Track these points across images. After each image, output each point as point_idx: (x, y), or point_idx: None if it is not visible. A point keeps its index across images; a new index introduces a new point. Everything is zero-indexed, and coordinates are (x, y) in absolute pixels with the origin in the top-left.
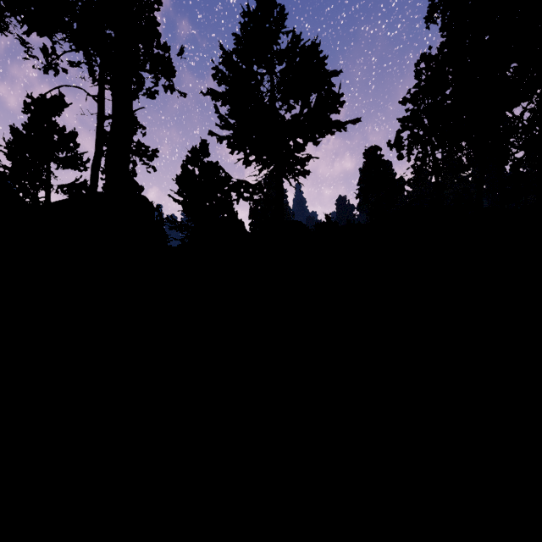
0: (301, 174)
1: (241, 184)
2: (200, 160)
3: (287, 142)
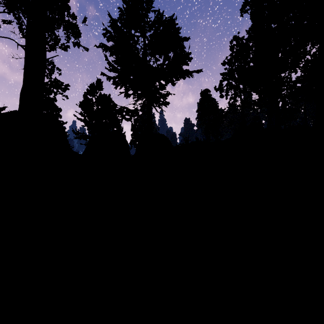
0: (164, 104)
1: (123, 109)
2: (96, 92)
3: (154, 82)
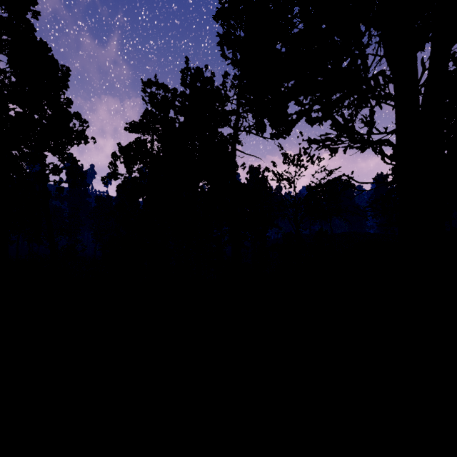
0: None
1: None
2: None
3: None
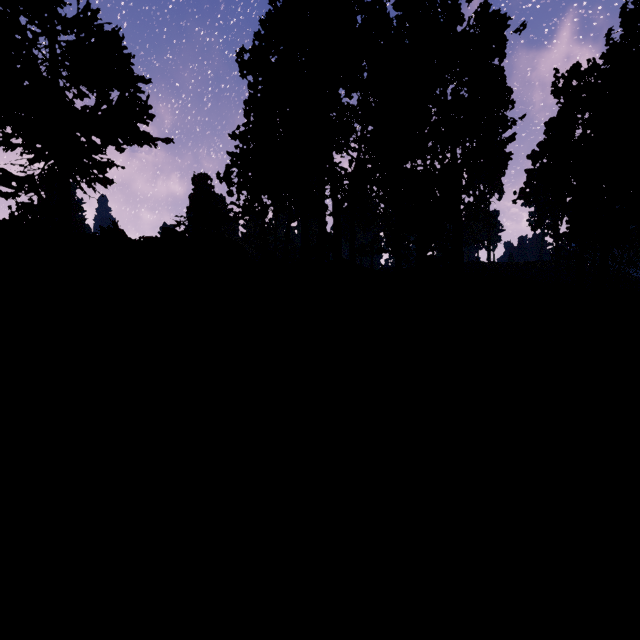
0: (101, 181)
1: None
2: None
3: (75, 137)
